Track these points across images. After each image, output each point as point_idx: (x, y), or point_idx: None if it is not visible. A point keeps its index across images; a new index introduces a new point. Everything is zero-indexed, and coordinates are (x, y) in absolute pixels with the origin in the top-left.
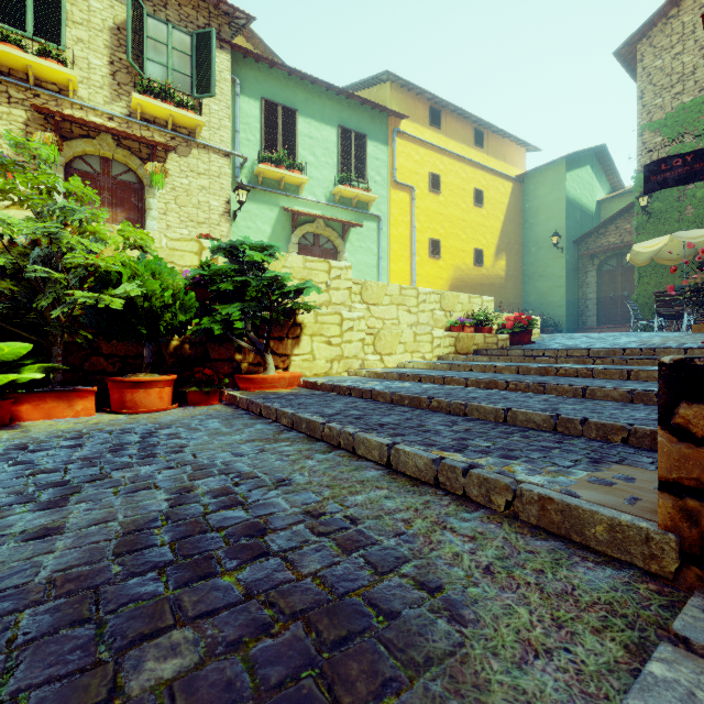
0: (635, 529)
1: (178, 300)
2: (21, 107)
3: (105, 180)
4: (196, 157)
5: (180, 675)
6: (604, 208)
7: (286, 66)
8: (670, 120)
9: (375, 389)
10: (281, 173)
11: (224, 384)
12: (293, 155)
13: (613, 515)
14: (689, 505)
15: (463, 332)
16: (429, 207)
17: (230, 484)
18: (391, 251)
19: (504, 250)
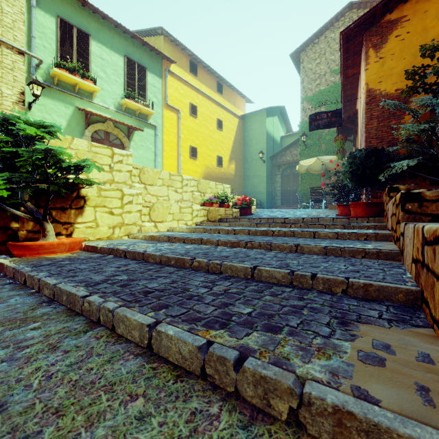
0: None
1: None
2: None
3: None
4: None
5: None
6: (284, 141)
7: None
8: (315, 97)
9: (147, 252)
10: (75, 79)
11: None
12: (86, 68)
13: None
14: None
15: (212, 207)
16: (190, 125)
17: None
18: (164, 151)
19: (234, 158)
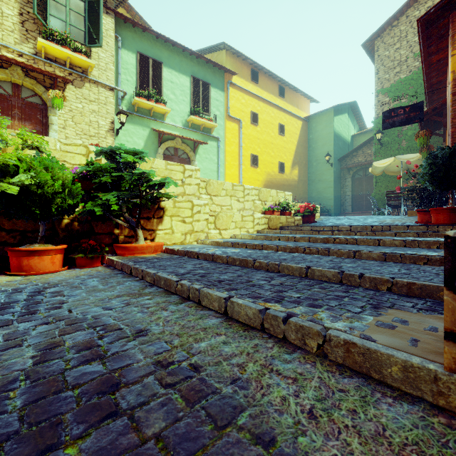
0: (425, 370)
1: (67, 189)
2: None
3: (15, 101)
4: (88, 89)
5: None
6: (355, 140)
7: (154, 31)
8: (393, 88)
9: (216, 254)
10: (151, 104)
11: (106, 251)
12: (159, 93)
13: (406, 358)
14: None
15: (273, 215)
16: (251, 134)
17: (95, 337)
18: (226, 161)
19: (297, 163)
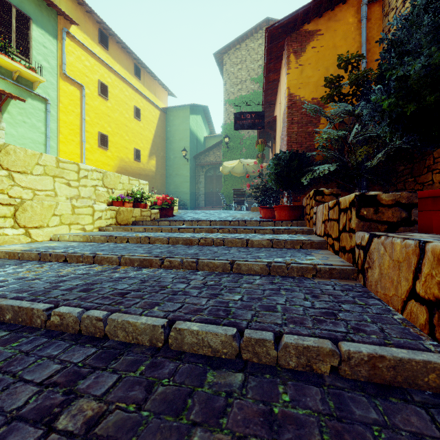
0: None
1: None
2: None
3: None
4: None
5: None
6: (207, 142)
7: None
8: (237, 101)
9: None
10: None
11: None
12: None
13: None
14: None
15: (124, 207)
16: (98, 107)
17: None
18: (60, 133)
19: (155, 153)
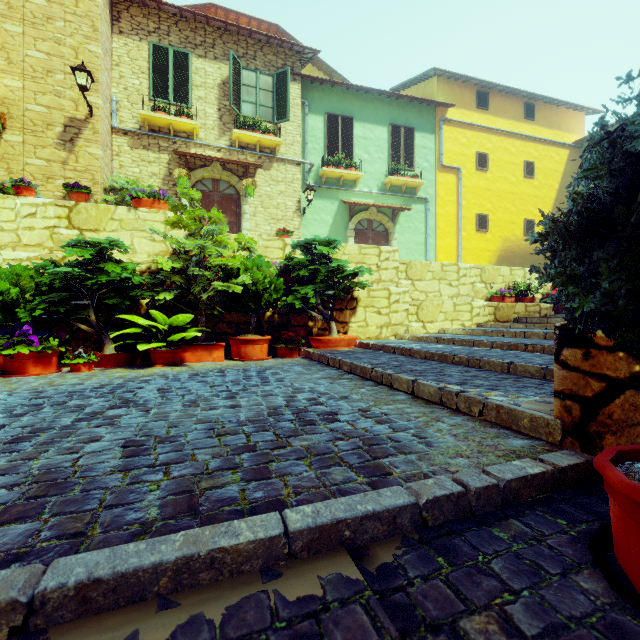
0: (542, 419)
1: (273, 285)
2: (166, 152)
3: (215, 196)
4: (276, 169)
5: (310, 445)
6: None
7: (344, 83)
8: None
9: (413, 349)
10: (340, 172)
11: (301, 343)
12: (350, 156)
13: (532, 413)
14: (567, 404)
15: (503, 302)
16: (476, 185)
17: (315, 396)
18: (437, 229)
19: (559, 218)
